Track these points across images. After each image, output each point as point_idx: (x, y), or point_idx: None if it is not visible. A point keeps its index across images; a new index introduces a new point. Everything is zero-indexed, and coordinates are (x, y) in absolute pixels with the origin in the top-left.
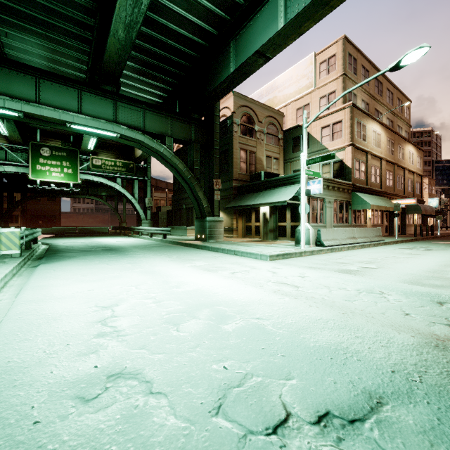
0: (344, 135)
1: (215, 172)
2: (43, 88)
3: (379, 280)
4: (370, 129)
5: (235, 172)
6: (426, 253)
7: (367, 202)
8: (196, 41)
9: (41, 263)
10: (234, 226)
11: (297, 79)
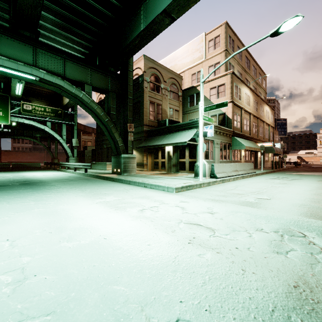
0: (227, 94)
1: (129, 117)
2: None
3: (285, 215)
4: (243, 91)
5: (145, 119)
6: (292, 182)
7: (243, 144)
8: (111, 1)
9: None
10: (145, 162)
11: (192, 52)
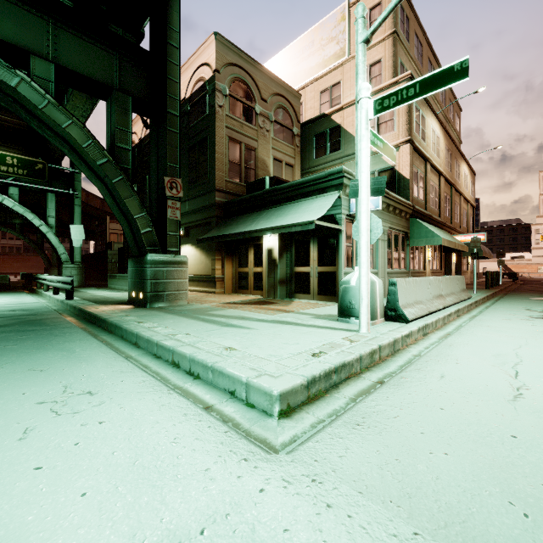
0: (398, 126)
1: (169, 162)
2: None
3: None
4: (429, 125)
5: (219, 178)
6: None
7: (436, 234)
8: None
9: None
10: (217, 274)
11: (322, 45)
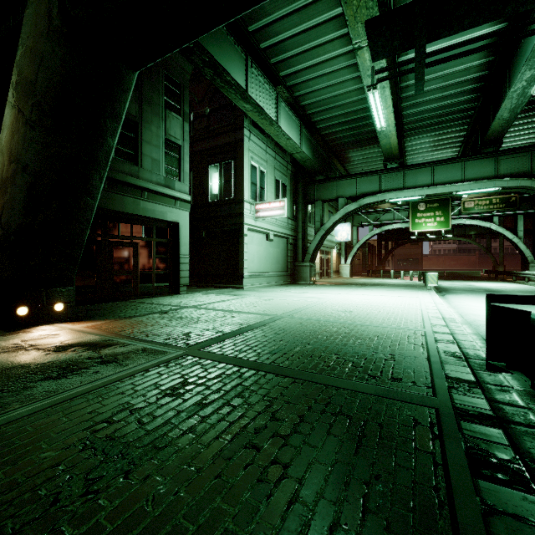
0: None
1: None
2: (436, 173)
3: None
4: None
5: None
6: None
7: None
8: None
9: (445, 294)
10: None
11: None
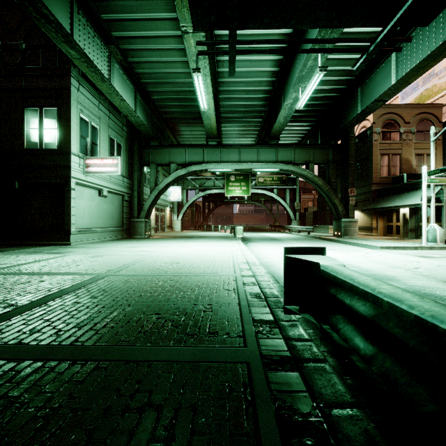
0: None
1: (350, 182)
2: (241, 153)
3: (433, 260)
4: None
5: (374, 177)
6: None
7: None
8: (330, 95)
9: (248, 242)
10: (373, 226)
11: None
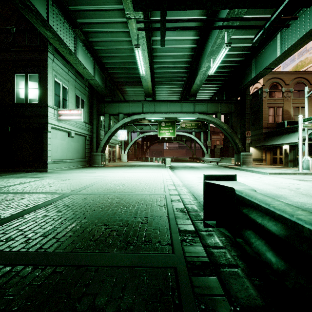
0: None
1: (246, 127)
2: (169, 106)
3: (309, 183)
4: None
5: (264, 123)
6: None
7: None
8: (232, 65)
9: (174, 170)
10: (263, 158)
11: None
